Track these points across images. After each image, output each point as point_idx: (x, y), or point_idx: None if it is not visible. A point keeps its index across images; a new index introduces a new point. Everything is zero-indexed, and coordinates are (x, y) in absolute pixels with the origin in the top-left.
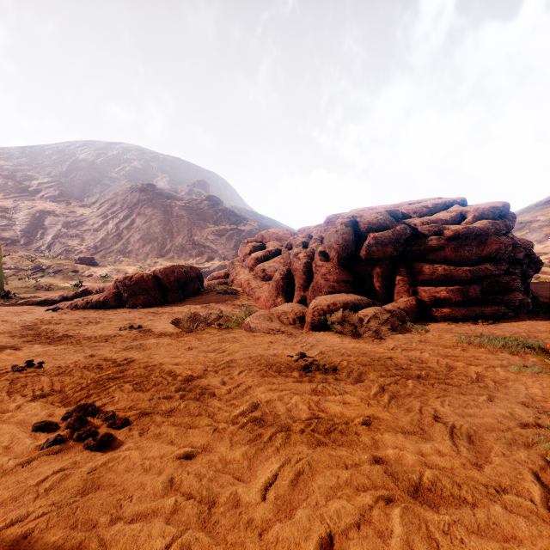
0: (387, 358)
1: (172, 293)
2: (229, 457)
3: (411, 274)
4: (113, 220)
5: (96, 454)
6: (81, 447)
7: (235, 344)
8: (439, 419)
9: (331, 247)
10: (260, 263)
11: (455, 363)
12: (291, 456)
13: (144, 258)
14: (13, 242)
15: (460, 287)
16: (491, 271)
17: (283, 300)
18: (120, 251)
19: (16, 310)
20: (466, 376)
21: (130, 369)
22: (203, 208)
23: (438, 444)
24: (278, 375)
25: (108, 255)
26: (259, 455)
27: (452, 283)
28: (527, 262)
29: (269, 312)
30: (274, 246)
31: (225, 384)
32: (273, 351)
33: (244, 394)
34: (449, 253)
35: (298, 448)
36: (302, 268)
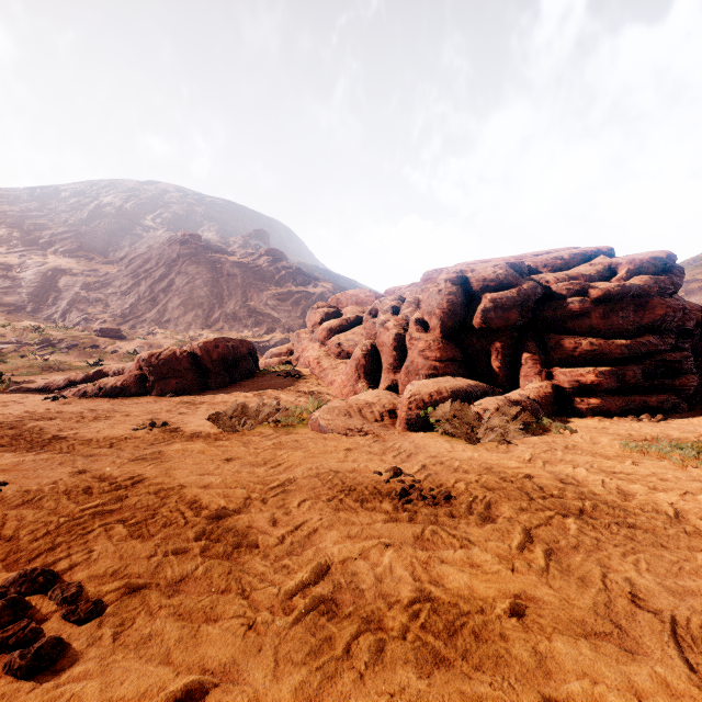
0: (524, 478)
1: (215, 376)
2: (270, 699)
3: (543, 350)
4: (145, 280)
5: (22, 686)
6: (0, 667)
7: (296, 452)
8: (642, 603)
9: (431, 313)
10: (335, 335)
11: (630, 487)
12: (388, 701)
13: (186, 329)
14: (17, 309)
15: (613, 368)
16: (656, 345)
17: (365, 385)
18: (155, 320)
19: (4, 399)
20: (657, 512)
21: (133, 495)
22: (261, 265)
23: (662, 669)
24: (361, 508)
25: (139, 326)
26: (327, 691)
27: (602, 362)
28: (699, 333)
29: (346, 403)
30: (353, 312)
31: (276, 525)
32: (352, 465)
33: (305, 546)
34: (597, 321)
35: (400, 675)
36: (391, 342)
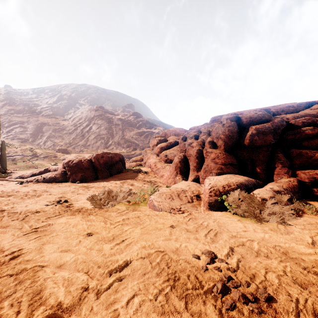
0: None
1: (101, 172)
2: None
3: (288, 158)
4: (79, 127)
5: None
6: None
7: (136, 228)
8: None
9: (218, 138)
10: (164, 151)
11: None
12: None
13: (96, 149)
14: (25, 140)
15: None
16: None
17: (180, 178)
18: (83, 145)
19: None
20: None
21: None
22: (130, 119)
23: None
24: (186, 313)
25: (76, 147)
26: None
27: None
28: None
29: (170, 190)
30: (173, 139)
31: None
32: (175, 245)
33: None
34: None
35: None
36: (195, 154)
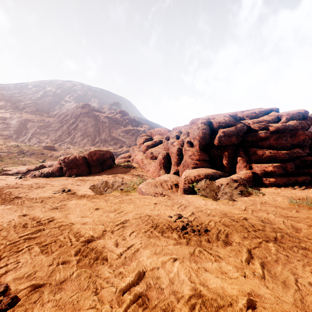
0: (243, 219)
1: (94, 167)
2: None
3: (247, 155)
4: (65, 124)
5: None
6: None
7: (130, 205)
8: None
9: (194, 138)
10: (150, 148)
11: (298, 225)
12: None
13: (83, 146)
14: (9, 137)
15: (281, 164)
16: (301, 153)
17: (164, 172)
18: (70, 142)
19: None
20: None
21: (47, 228)
22: (117, 117)
23: None
24: (161, 236)
25: (63, 144)
26: None
27: (275, 161)
28: None
29: (155, 180)
30: (158, 138)
31: (118, 246)
32: (157, 212)
33: (132, 259)
34: (272, 142)
35: None
36: (176, 151)
